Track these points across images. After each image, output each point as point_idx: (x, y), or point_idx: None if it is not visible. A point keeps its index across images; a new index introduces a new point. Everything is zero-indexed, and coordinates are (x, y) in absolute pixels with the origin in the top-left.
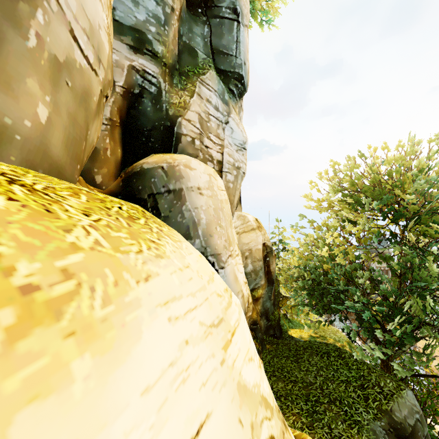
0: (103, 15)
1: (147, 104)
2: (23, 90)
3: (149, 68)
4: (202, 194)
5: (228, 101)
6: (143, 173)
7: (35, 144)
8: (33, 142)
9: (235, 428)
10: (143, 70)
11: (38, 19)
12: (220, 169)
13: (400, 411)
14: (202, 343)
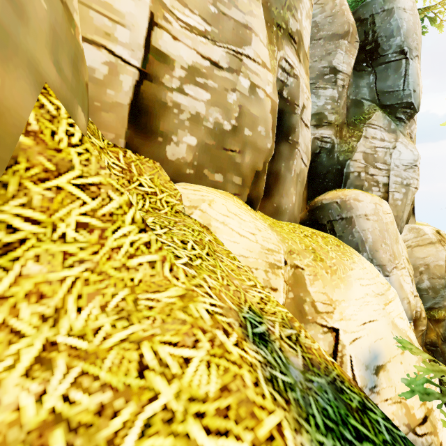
0: (310, 135)
1: (323, 157)
2: (290, 193)
3: (326, 134)
4: (368, 219)
5: (394, 129)
6: (323, 207)
7: (291, 212)
8: (291, 211)
9: (389, 332)
10: (321, 136)
11: (294, 164)
12: (386, 190)
13: None
14: (373, 298)
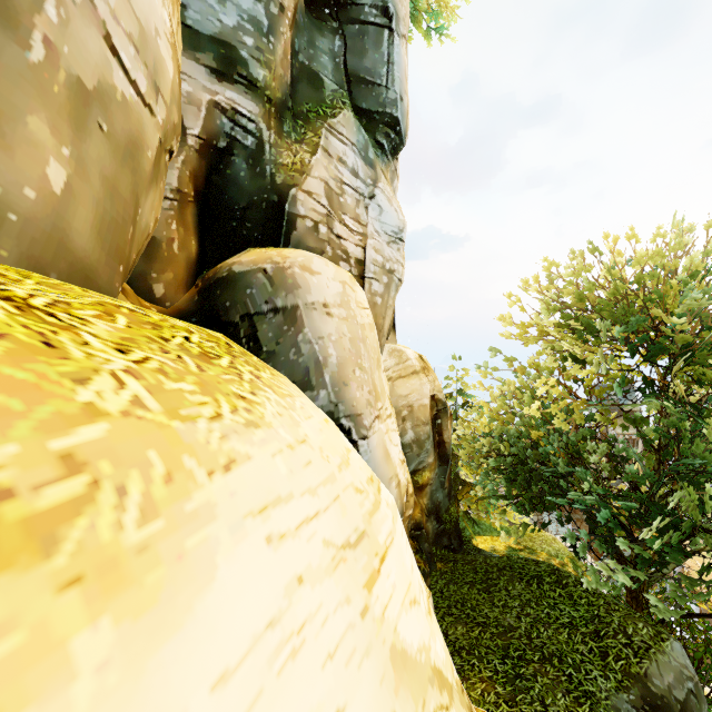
0: (164, 13)
1: (239, 166)
2: (22, 136)
3: (244, 107)
4: (330, 315)
5: (373, 162)
6: (233, 281)
7: (43, 229)
8: (39, 225)
9: None
10: (233, 109)
11: (48, 14)
12: (361, 273)
13: (661, 676)
14: (328, 579)
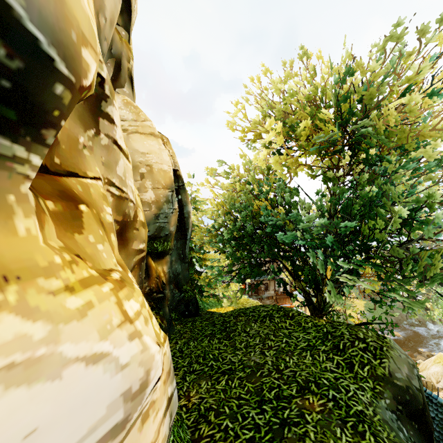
0: None
1: None
2: None
3: None
4: None
5: None
6: None
7: None
8: None
9: None
10: None
11: None
12: None
13: (400, 370)
14: None
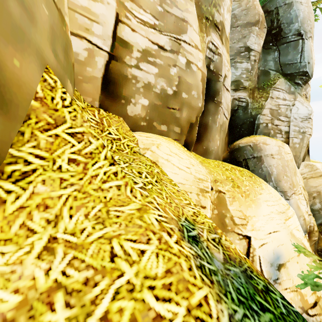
0: (230, 96)
1: (240, 112)
2: (215, 139)
3: (242, 95)
4: (273, 158)
5: (293, 91)
6: (240, 149)
7: (216, 152)
8: (216, 152)
9: (288, 240)
10: (239, 97)
11: (218, 117)
12: (287, 136)
13: None
14: (277, 215)
